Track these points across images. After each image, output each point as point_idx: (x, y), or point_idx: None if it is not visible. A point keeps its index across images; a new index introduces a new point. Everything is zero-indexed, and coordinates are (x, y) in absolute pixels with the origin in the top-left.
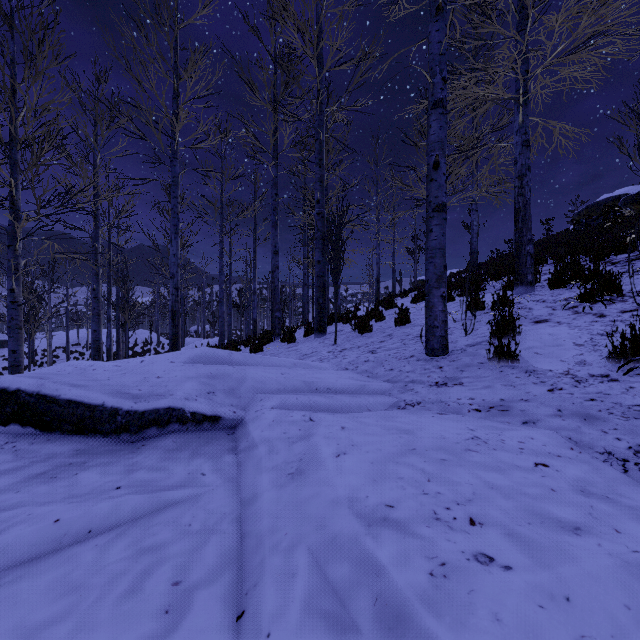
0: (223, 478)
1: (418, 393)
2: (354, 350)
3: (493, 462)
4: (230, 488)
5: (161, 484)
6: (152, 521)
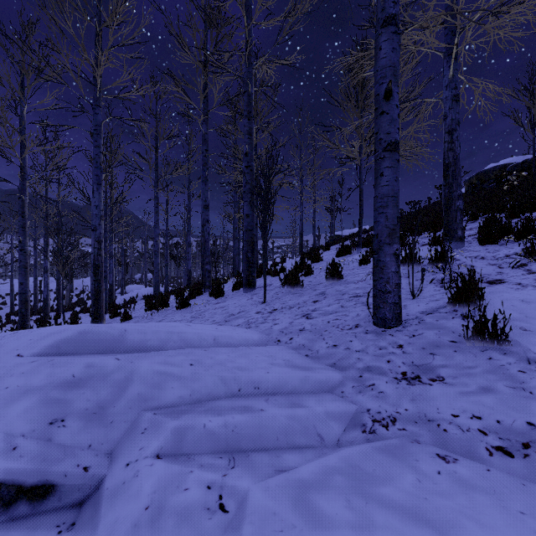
0: None
1: (384, 395)
2: (285, 312)
3: None
4: None
5: None
6: None
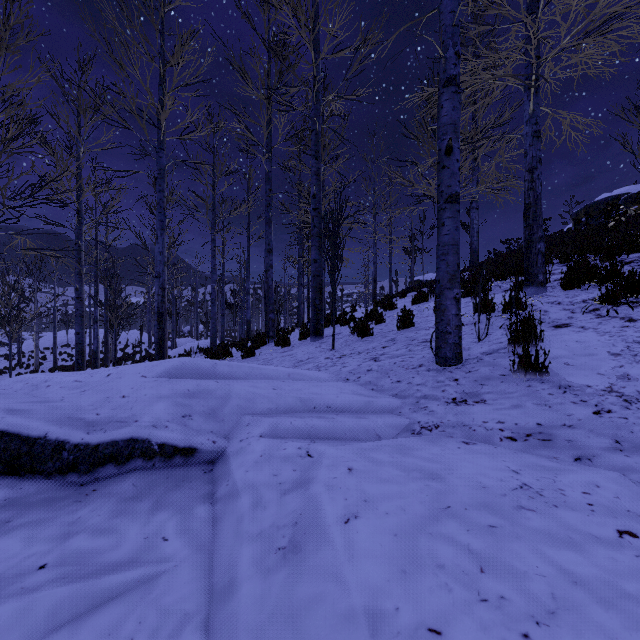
0: (191, 545)
1: (434, 412)
2: (354, 357)
3: (560, 529)
4: (199, 563)
5: (104, 558)
6: (76, 634)
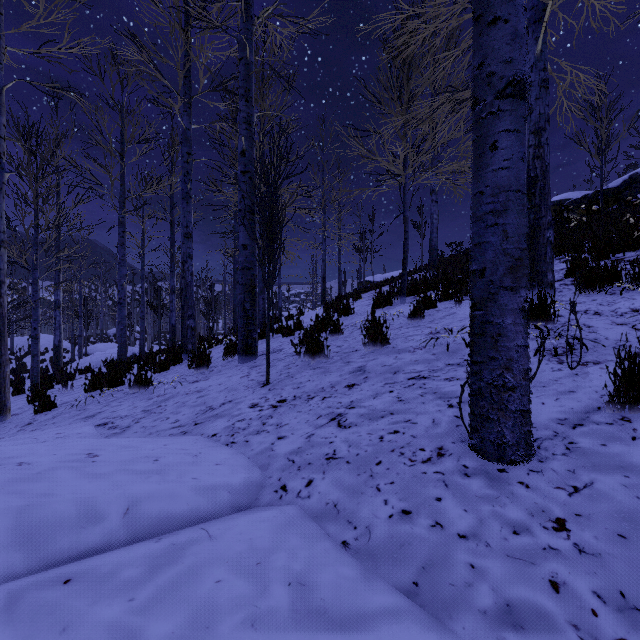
0: None
1: None
2: (300, 407)
3: None
4: None
5: None
6: None
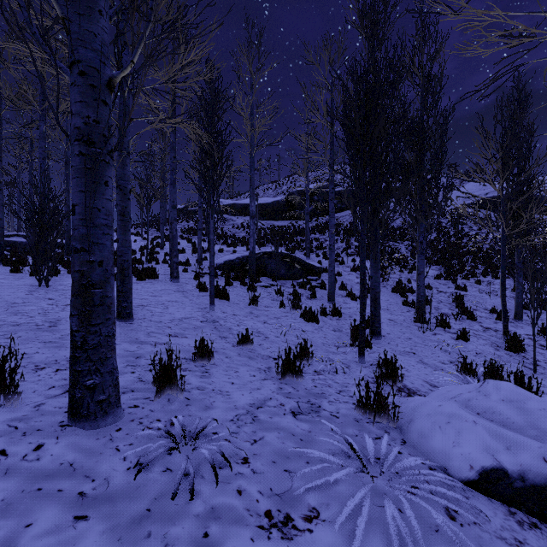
0: None
1: None
2: None
3: None
4: None
5: None
6: None
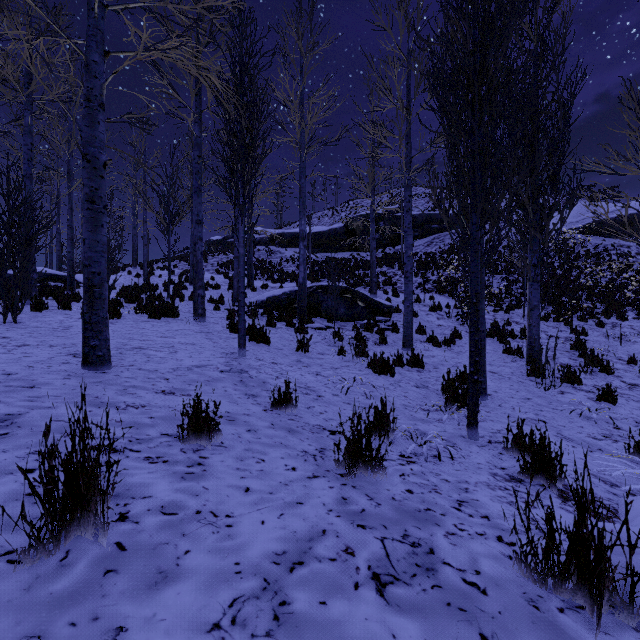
0: None
1: None
2: None
3: None
4: None
5: None
6: None
